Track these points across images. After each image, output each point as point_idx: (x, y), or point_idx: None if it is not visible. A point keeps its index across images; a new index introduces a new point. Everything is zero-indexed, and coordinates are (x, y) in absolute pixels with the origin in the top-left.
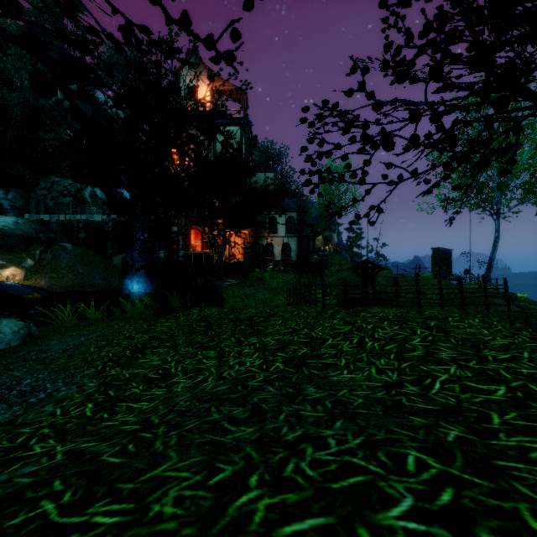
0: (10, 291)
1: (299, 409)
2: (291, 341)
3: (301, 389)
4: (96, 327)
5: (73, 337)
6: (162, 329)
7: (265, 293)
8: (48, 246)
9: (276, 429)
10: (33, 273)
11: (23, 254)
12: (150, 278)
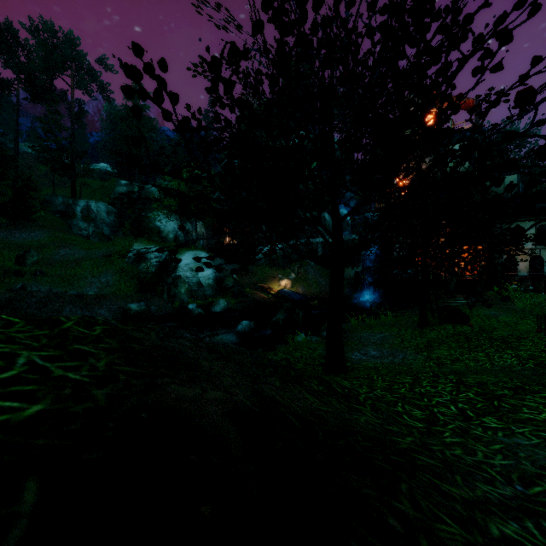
0: (287, 295)
1: (542, 377)
2: (540, 356)
3: (545, 374)
4: (379, 329)
5: (373, 333)
6: (432, 336)
7: (508, 315)
8: (301, 263)
9: (531, 377)
10: (295, 283)
11: (288, 270)
12: (377, 290)
